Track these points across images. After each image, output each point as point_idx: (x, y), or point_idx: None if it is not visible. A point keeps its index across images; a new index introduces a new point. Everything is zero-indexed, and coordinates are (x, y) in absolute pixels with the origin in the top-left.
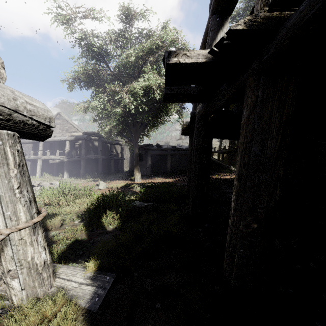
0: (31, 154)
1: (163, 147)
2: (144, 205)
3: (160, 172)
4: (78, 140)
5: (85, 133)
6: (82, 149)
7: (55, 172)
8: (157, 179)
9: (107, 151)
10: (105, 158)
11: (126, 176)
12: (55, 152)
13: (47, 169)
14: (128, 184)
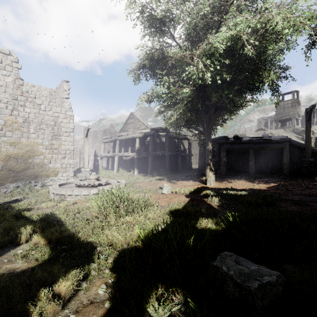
0: (111, 151)
1: (244, 139)
2: (256, 287)
3: (237, 171)
4: (147, 137)
5: (152, 129)
6: (149, 145)
7: (129, 168)
8: (238, 182)
9: (174, 147)
10: (172, 154)
11: (195, 175)
12: (127, 149)
13: (123, 165)
14: (198, 189)
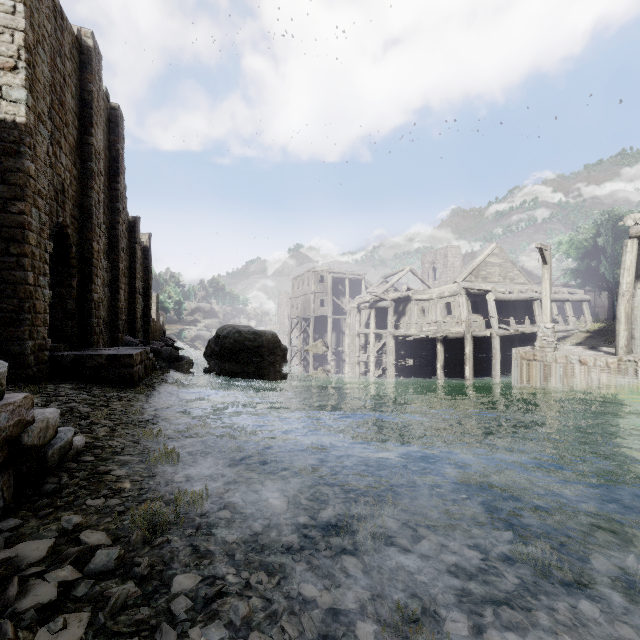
0: None
1: None
2: None
3: None
4: None
5: (555, 285)
6: None
7: None
8: None
9: None
10: (575, 307)
11: None
12: None
13: None
14: None
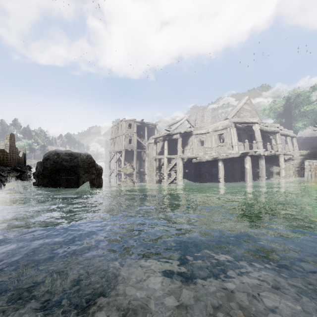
0: None
1: (310, 138)
2: None
3: None
4: None
5: None
6: None
7: None
8: None
9: None
10: None
11: None
12: None
13: None
14: None
